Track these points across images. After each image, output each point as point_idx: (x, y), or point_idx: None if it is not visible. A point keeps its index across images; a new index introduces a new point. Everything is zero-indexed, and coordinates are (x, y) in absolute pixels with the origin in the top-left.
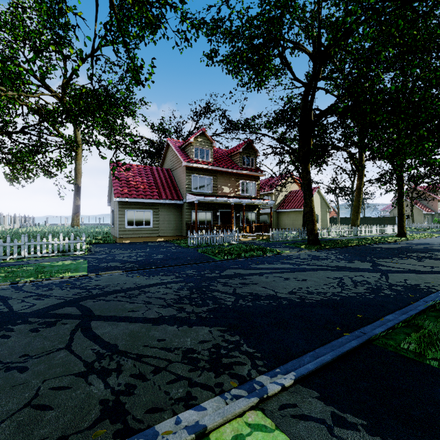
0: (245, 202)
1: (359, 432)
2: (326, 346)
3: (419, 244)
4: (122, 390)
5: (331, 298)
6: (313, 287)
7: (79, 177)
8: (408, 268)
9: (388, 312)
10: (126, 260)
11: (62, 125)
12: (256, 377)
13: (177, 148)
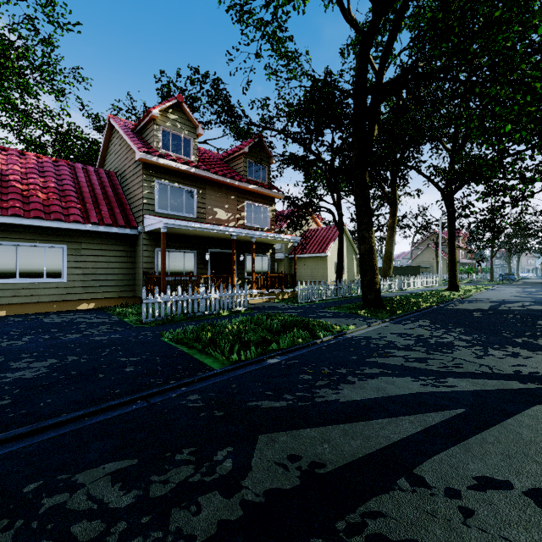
0: (256, 236)
1: None
2: None
3: (500, 301)
4: None
5: None
6: None
7: None
8: None
9: None
10: None
11: None
12: None
13: (126, 130)
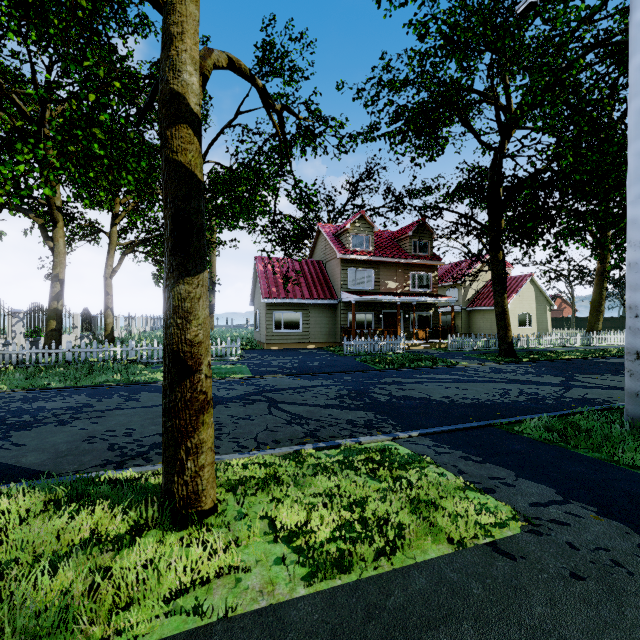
0: (416, 301)
1: (444, 448)
2: (454, 425)
3: None
4: (313, 430)
5: (482, 402)
6: (471, 394)
7: (214, 271)
8: (609, 384)
9: (530, 414)
10: (282, 366)
11: (211, 223)
12: (394, 432)
13: (330, 237)
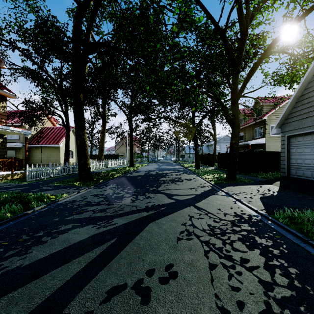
0: None
1: None
2: None
3: (149, 171)
4: None
5: None
6: (220, 294)
7: None
8: (189, 193)
9: None
10: None
11: None
12: None
13: None
